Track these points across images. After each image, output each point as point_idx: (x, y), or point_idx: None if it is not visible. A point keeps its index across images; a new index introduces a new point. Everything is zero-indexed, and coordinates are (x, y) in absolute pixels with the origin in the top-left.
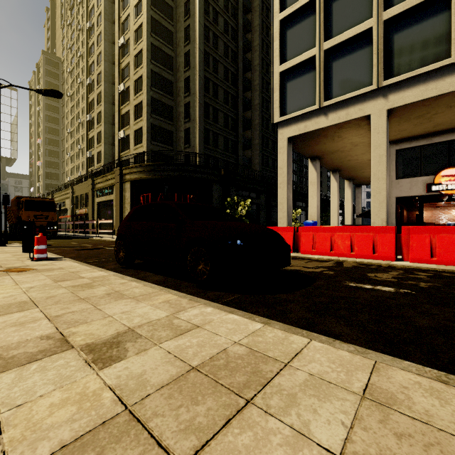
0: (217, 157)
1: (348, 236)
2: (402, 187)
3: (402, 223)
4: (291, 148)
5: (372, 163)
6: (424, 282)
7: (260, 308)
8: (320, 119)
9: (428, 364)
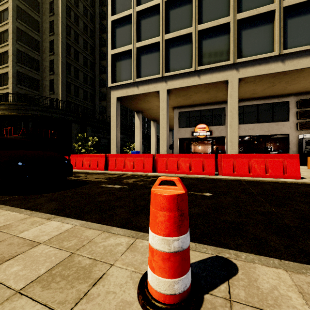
0: (78, 104)
1: (132, 159)
2: (181, 132)
3: (184, 152)
4: (119, 104)
5: (160, 118)
6: (144, 182)
7: (18, 201)
8: (135, 89)
9: (63, 214)
